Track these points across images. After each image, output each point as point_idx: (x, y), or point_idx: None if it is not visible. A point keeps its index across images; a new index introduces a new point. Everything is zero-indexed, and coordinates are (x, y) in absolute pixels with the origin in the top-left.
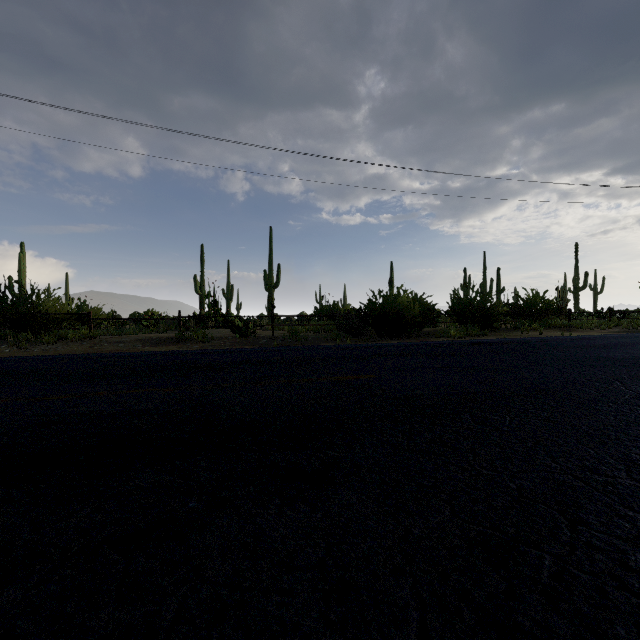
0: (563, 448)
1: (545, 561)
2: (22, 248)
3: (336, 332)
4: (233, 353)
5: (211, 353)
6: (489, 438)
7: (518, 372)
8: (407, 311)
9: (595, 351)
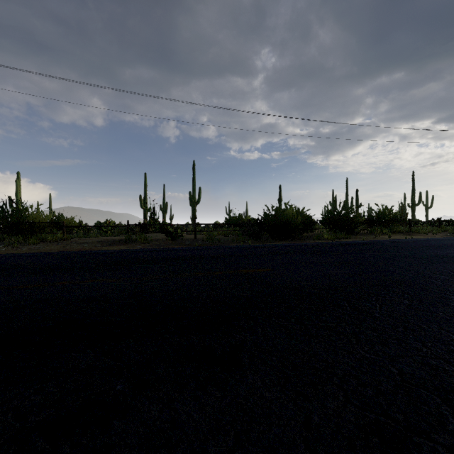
0: (428, 333)
1: None
2: (18, 176)
3: (241, 236)
4: (165, 251)
5: (149, 251)
6: (366, 323)
7: (378, 267)
8: (292, 220)
9: (433, 250)
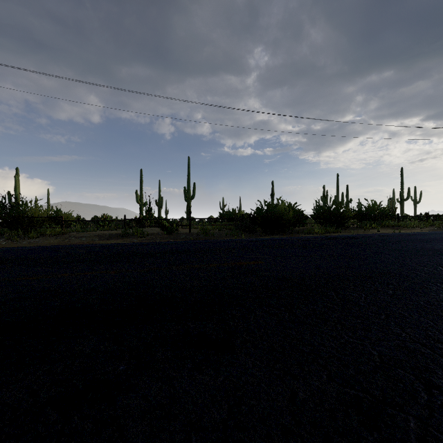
0: (409, 320)
1: (410, 423)
2: (17, 172)
3: (234, 230)
4: (161, 245)
5: (146, 245)
6: (351, 311)
7: (366, 259)
8: (284, 215)
9: (419, 244)
